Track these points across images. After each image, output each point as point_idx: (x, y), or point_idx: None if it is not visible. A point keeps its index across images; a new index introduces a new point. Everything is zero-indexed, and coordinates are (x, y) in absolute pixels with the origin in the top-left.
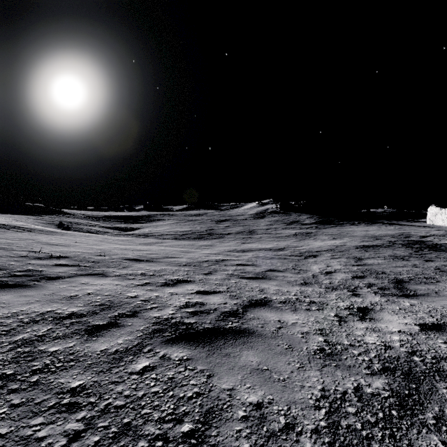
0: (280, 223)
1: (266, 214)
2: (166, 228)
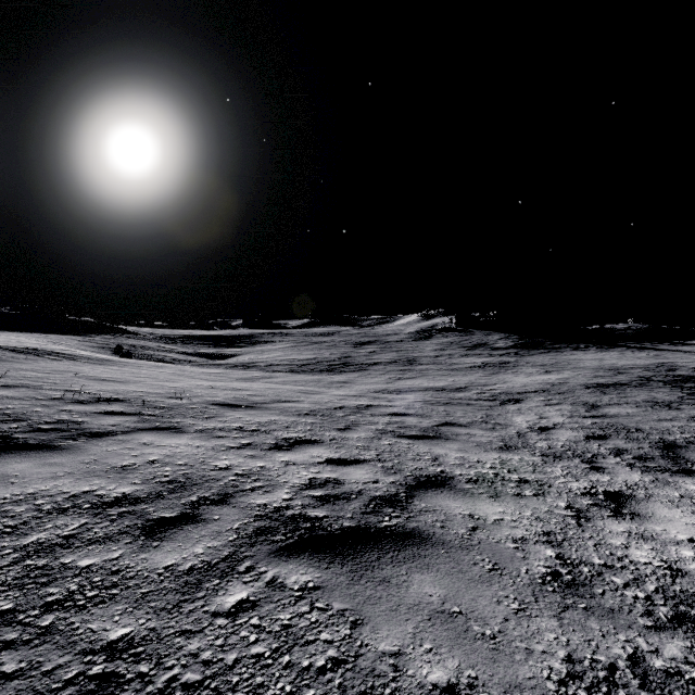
0: (456, 347)
1: (433, 333)
2: (277, 354)
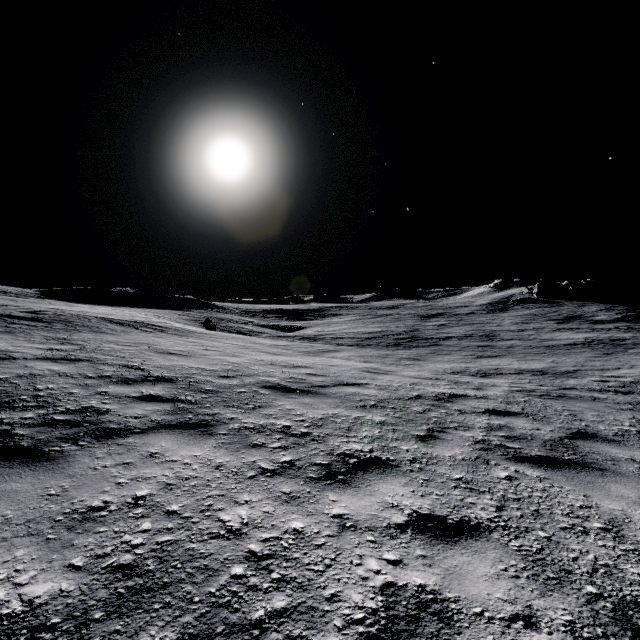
0: (543, 320)
1: (510, 305)
2: (343, 327)
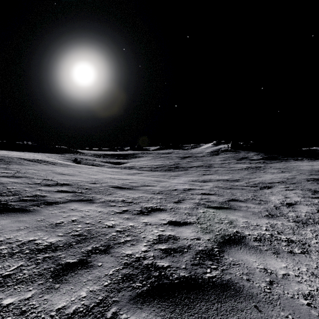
0: (232, 159)
1: (219, 152)
2: (145, 162)
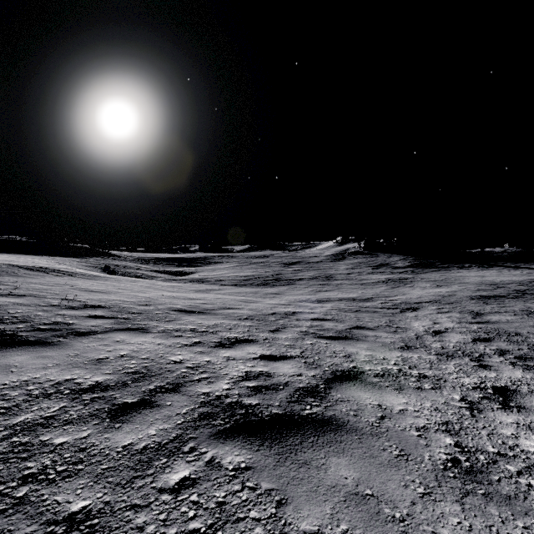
0: (364, 267)
1: (346, 256)
2: (225, 272)
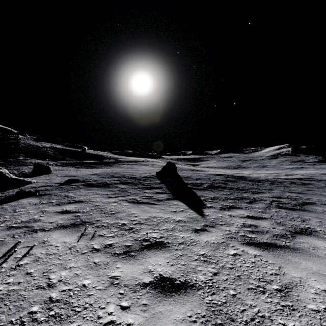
0: (287, 162)
1: (279, 156)
2: (214, 164)
